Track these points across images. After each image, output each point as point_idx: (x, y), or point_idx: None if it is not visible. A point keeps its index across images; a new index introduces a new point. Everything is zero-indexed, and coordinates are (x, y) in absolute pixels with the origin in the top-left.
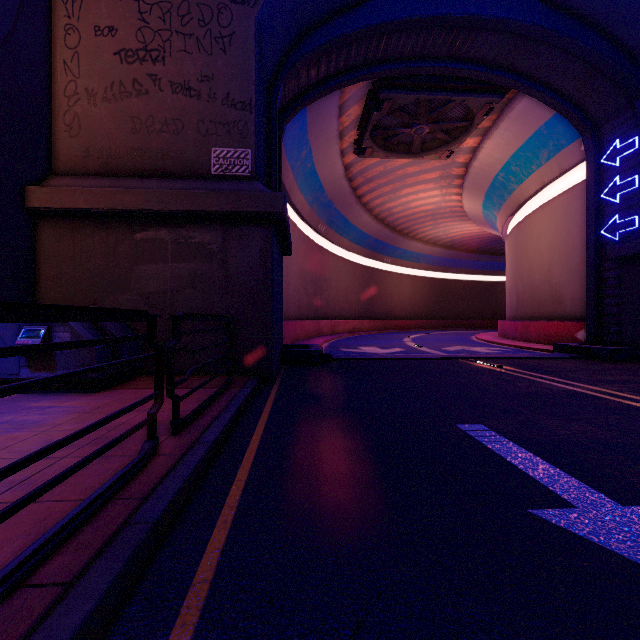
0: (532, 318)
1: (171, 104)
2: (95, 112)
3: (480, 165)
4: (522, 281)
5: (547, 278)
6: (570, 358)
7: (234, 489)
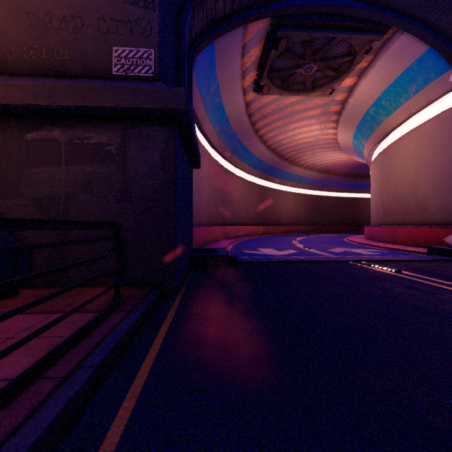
0: (398, 225)
1: (70, 0)
2: None
3: (355, 101)
4: (388, 195)
5: (413, 192)
6: (450, 261)
7: None
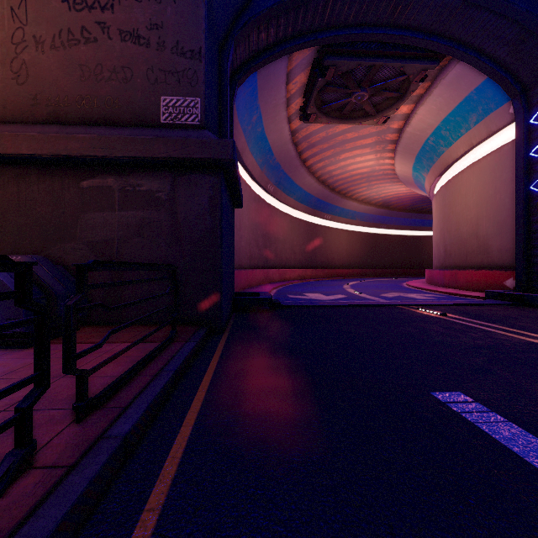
0: (460, 267)
1: (120, 52)
2: (43, 59)
3: (412, 130)
4: (450, 234)
5: (475, 231)
6: (504, 305)
7: (138, 534)
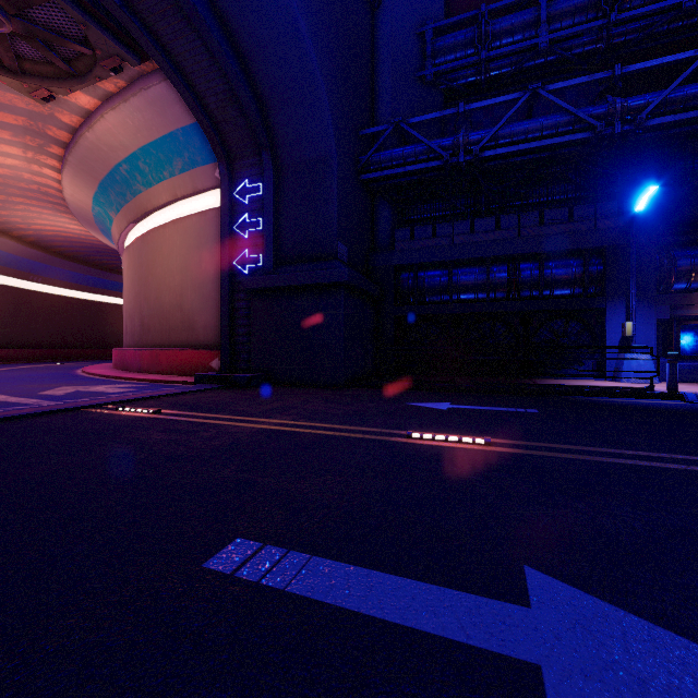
0: (162, 346)
1: None
2: None
3: (97, 140)
4: (149, 303)
5: (179, 302)
6: (216, 389)
7: None
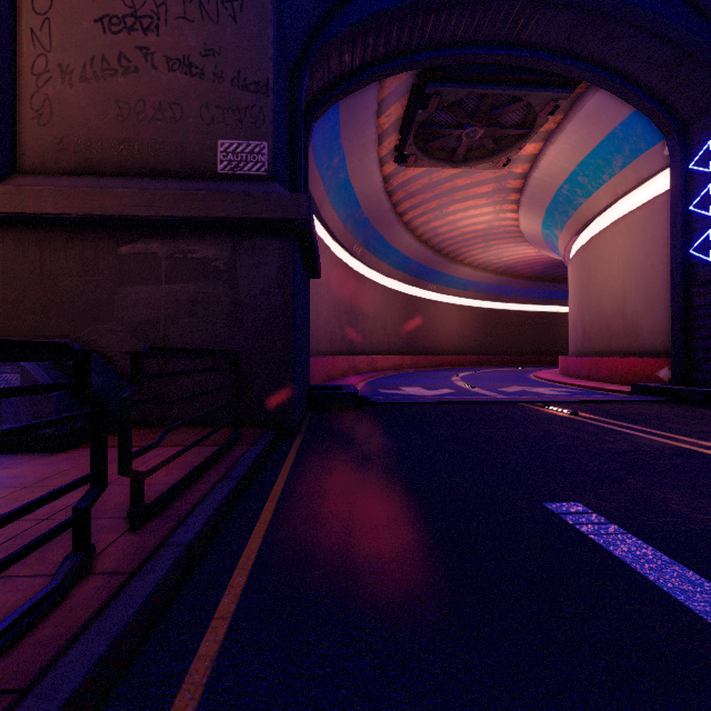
0: (602, 354)
1: (167, 85)
2: (71, 94)
3: (541, 176)
4: (590, 311)
5: (621, 307)
6: (655, 402)
7: (209, 638)
